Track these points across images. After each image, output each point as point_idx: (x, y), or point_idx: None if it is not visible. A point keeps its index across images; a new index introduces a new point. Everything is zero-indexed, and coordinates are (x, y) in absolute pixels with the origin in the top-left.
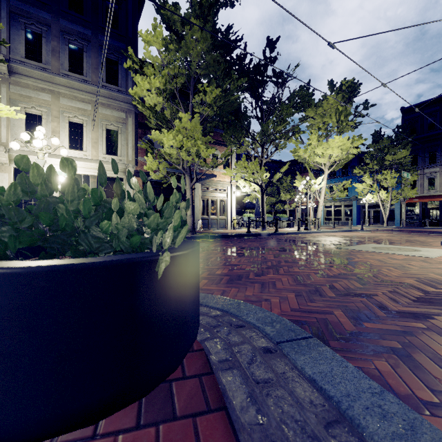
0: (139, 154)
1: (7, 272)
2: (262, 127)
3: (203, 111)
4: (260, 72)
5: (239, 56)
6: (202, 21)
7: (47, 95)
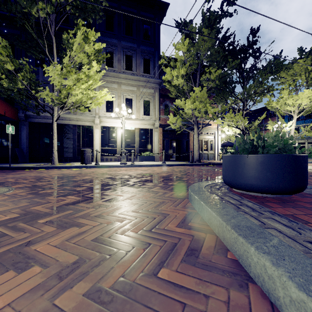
0: (161, 113)
1: (288, 155)
2: (244, 89)
3: (208, 84)
4: (243, 52)
5: (230, 44)
6: (210, 29)
7: (116, 85)
